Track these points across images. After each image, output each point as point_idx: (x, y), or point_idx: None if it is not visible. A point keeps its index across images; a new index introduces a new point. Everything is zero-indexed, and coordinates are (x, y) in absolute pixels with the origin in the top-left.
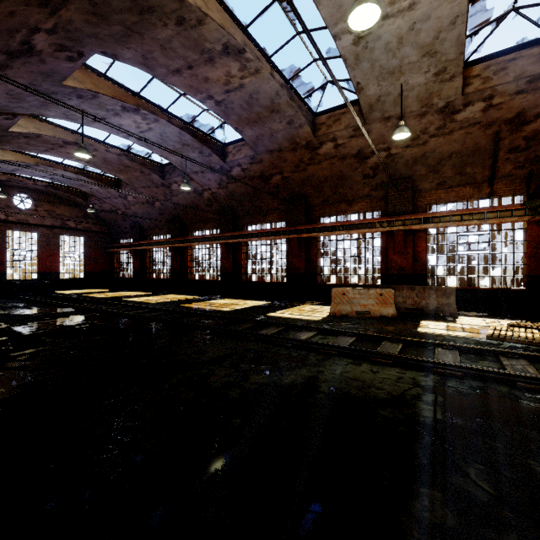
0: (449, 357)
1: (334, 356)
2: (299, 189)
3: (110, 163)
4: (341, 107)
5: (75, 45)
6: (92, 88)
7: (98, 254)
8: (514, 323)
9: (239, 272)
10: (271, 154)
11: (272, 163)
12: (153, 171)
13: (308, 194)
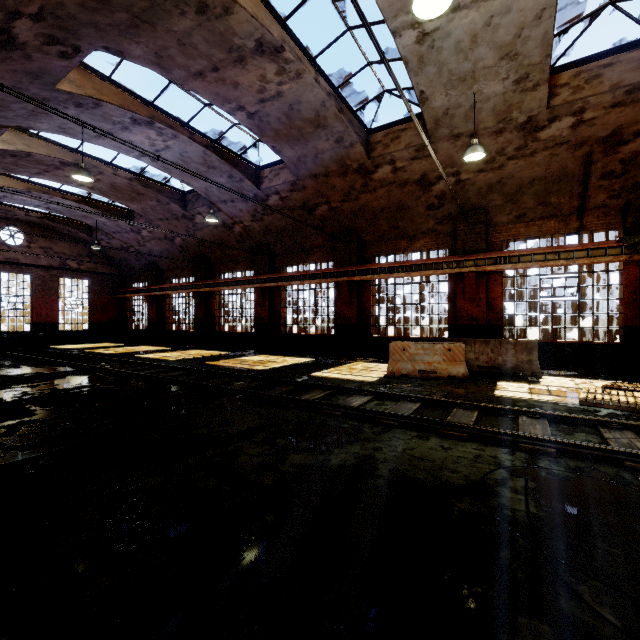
0: (537, 428)
1: (394, 428)
2: (349, 222)
3: (119, 189)
4: (400, 122)
5: (69, 38)
6: (93, 94)
7: (106, 301)
8: (610, 384)
9: (277, 322)
10: (315, 180)
11: (317, 190)
12: (172, 200)
13: (360, 228)
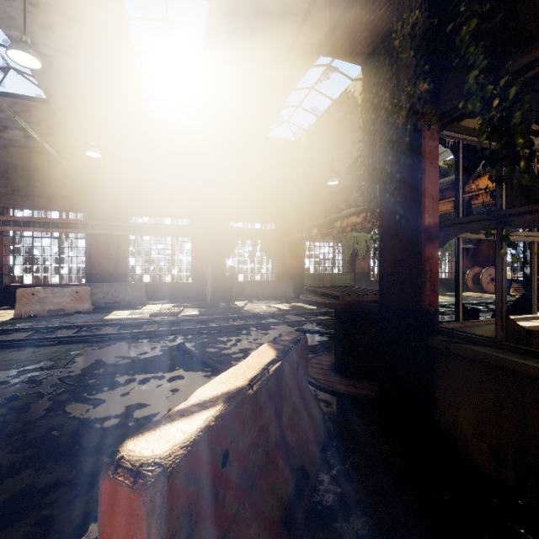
0: (109, 331)
1: None
2: None
3: None
4: (32, 99)
5: None
6: None
7: None
8: (176, 305)
9: None
10: None
11: None
12: None
13: None
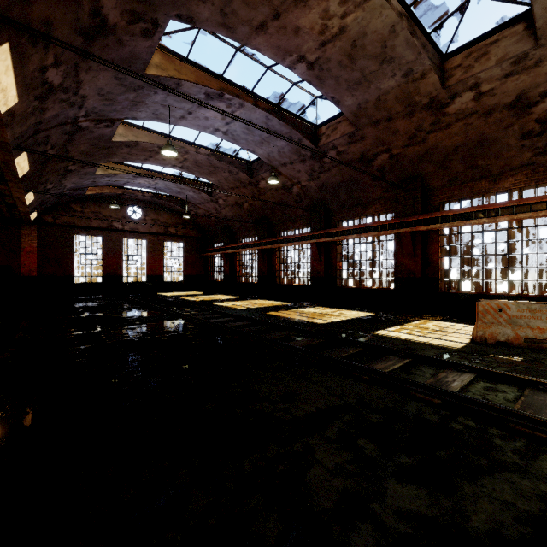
0: None
1: None
2: (413, 168)
3: (200, 165)
4: (489, 34)
5: (147, 11)
6: (174, 74)
7: (194, 258)
8: None
9: (332, 275)
10: (376, 127)
11: (377, 138)
12: (240, 170)
13: (426, 174)
